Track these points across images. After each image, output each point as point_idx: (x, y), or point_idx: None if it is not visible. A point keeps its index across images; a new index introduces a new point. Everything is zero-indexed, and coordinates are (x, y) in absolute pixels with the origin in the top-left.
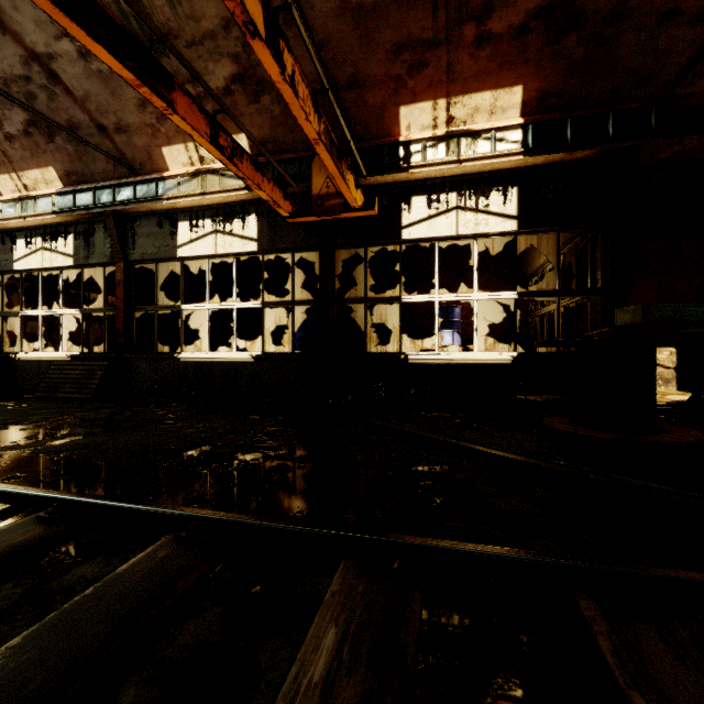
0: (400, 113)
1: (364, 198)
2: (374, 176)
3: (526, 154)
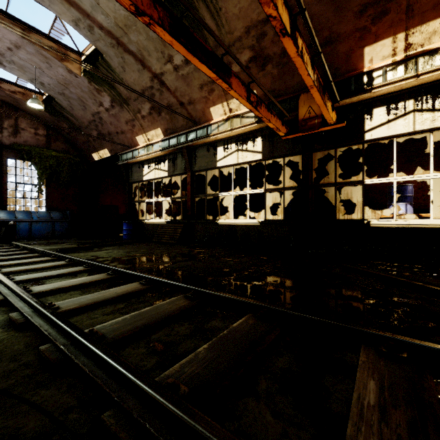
0: (364, 52)
1: (336, 116)
2: (343, 100)
3: None
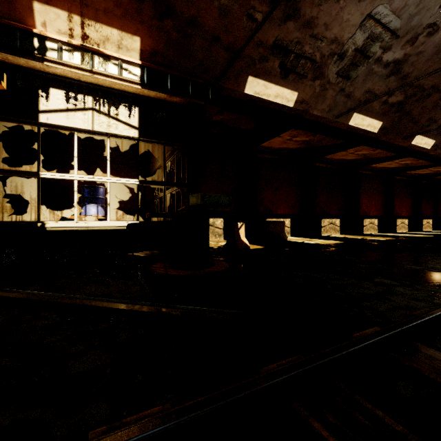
0: (34, 7)
1: None
2: (2, 52)
3: (143, 86)
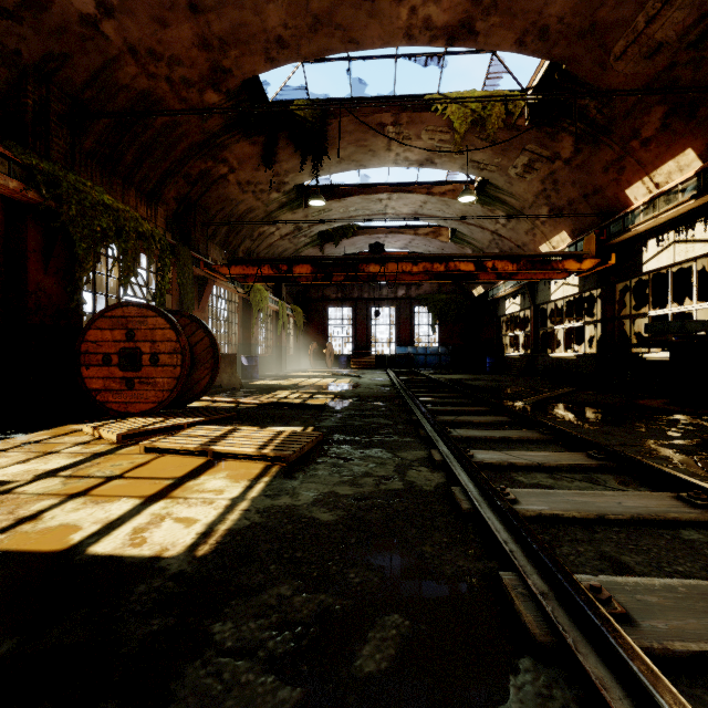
0: (627, 194)
1: (601, 258)
2: (615, 239)
3: (696, 198)
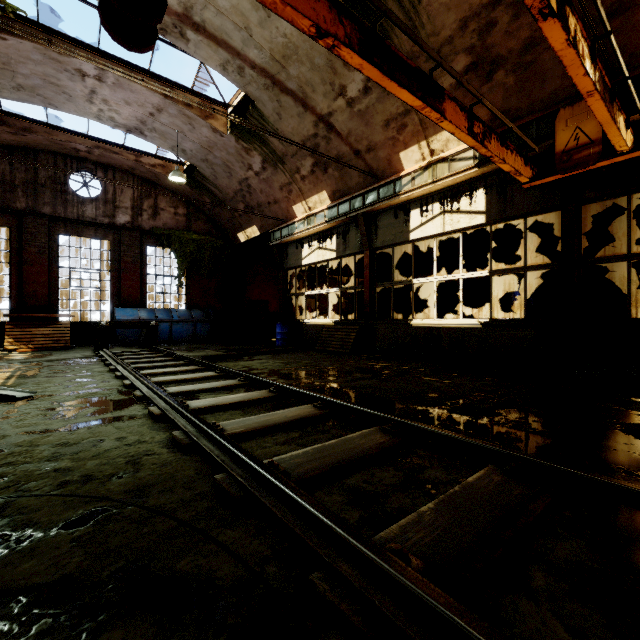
0: None
1: (633, 137)
2: None
3: None
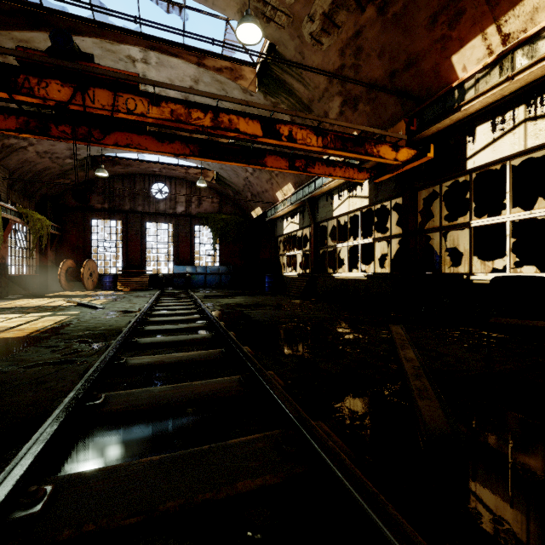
0: (453, 62)
1: (417, 150)
2: (432, 126)
3: None
